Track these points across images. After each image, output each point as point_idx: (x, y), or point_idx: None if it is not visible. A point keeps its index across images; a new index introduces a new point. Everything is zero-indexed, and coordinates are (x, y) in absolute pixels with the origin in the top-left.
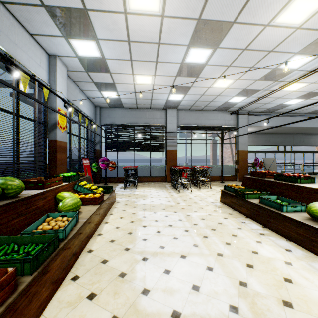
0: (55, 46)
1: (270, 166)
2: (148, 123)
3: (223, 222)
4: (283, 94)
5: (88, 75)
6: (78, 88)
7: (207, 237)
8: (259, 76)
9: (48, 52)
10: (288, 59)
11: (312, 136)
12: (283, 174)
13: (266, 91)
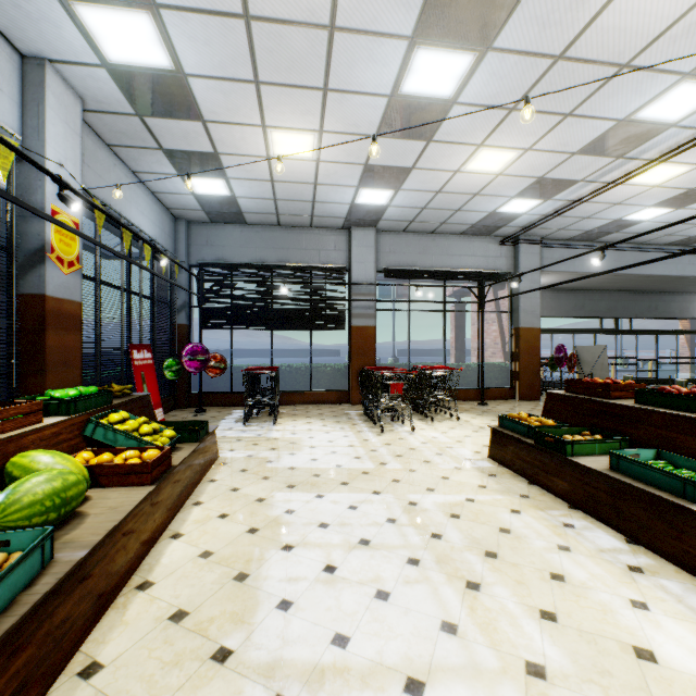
0: (36, 28)
1: (593, 364)
2: (307, 262)
3: (513, 528)
4: (629, 193)
5: (144, 126)
6: (124, 166)
7: (480, 589)
8: (581, 142)
9: (18, 46)
10: (662, 94)
11: (675, 298)
12: (661, 389)
13: (591, 185)
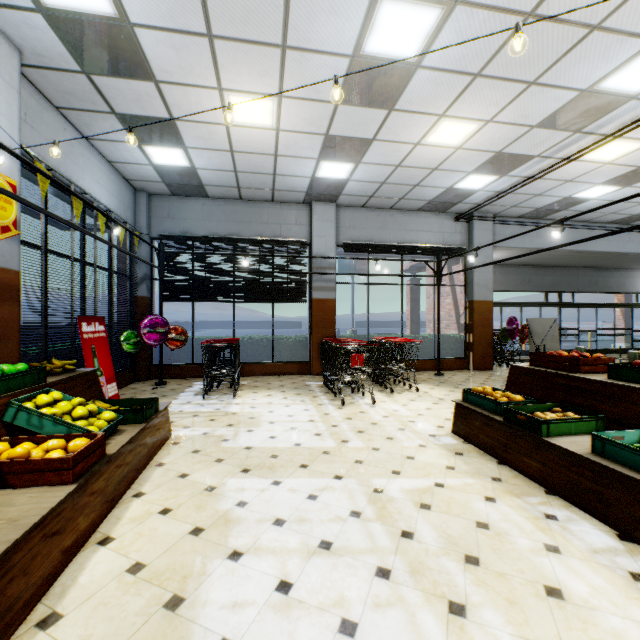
0: None
1: (544, 336)
2: (268, 235)
3: (491, 521)
4: (581, 169)
5: (92, 86)
6: (76, 131)
7: (467, 614)
8: (541, 115)
9: None
10: (628, 61)
11: (613, 274)
12: (636, 363)
13: (546, 161)
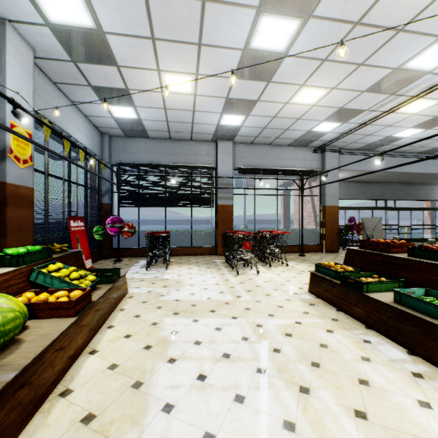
0: None
1: (373, 229)
2: (188, 163)
3: (329, 344)
4: (397, 118)
5: (77, 69)
6: (65, 97)
7: (310, 393)
8: (368, 84)
9: None
10: (423, 50)
11: (422, 187)
12: (425, 246)
13: (373, 113)
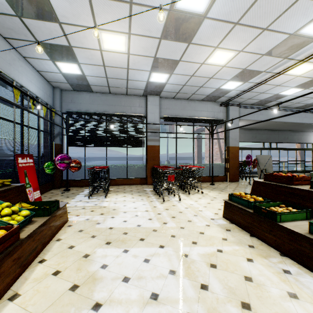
0: None
1: (265, 164)
2: (124, 112)
3: (253, 276)
4: (285, 79)
5: (23, 24)
6: (17, 52)
7: None
8: (268, 48)
9: None
10: None
11: (295, 133)
12: None
13: (268, 74)
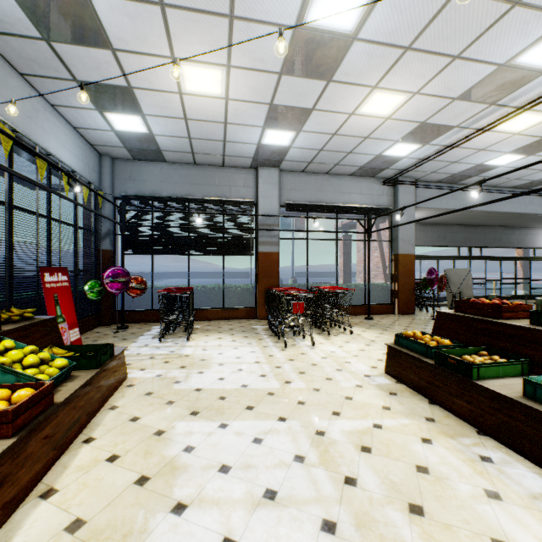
0: None
1: (459, 284)
2: (219, 196)
3: (430, 465)
4: (493, 139)
5: (53, 53)
6: (41, 98)
7: None
8: (462, 87)
9: None
10: None
11: (514, 231)
12: None
13: (464, 131)
